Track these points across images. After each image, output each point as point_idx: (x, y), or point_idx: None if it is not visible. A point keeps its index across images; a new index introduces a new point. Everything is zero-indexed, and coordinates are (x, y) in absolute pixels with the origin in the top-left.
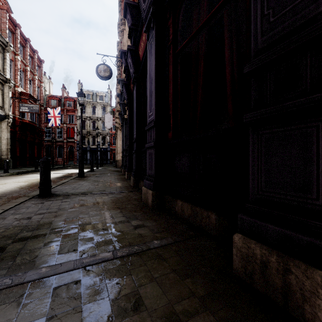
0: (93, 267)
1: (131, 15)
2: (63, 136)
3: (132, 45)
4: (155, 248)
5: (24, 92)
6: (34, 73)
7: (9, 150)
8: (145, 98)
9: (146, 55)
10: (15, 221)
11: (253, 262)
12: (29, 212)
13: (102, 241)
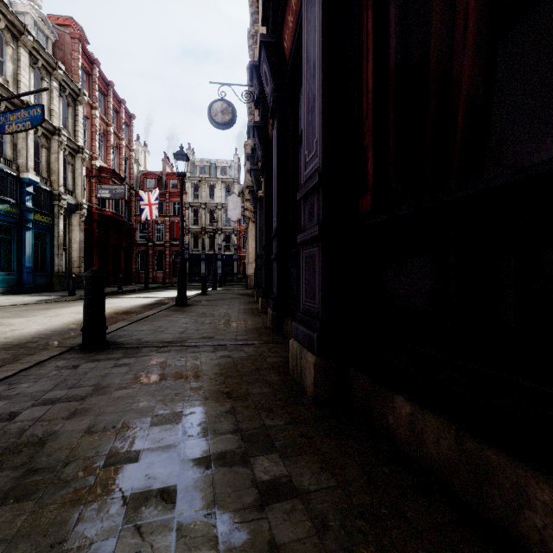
0: None
1: None
2: (164, 237)
3: (270, 34)
4: None
5: (105, 168)
6: (120, 136)
7: (82, 260)
8: (297, 141)
9: (298, 35)
10: None
11: None
12: (29, 393)
13: None
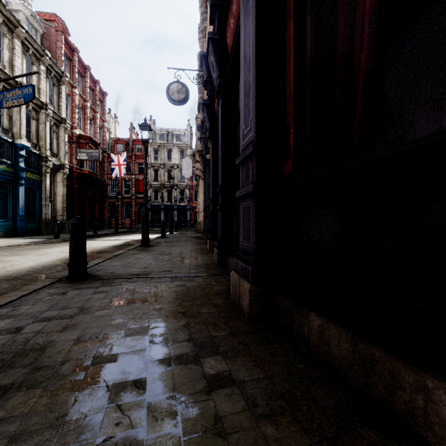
0: None
1: None
2: (131, 191)
3: (216, 31)
4: None
5: (83, 135)
6: (95, 110)
7: (65, 209)
8: (237, 116)
9: (238, 34)
10: None
11: None
12: (30, 313)
13: (117, 439)
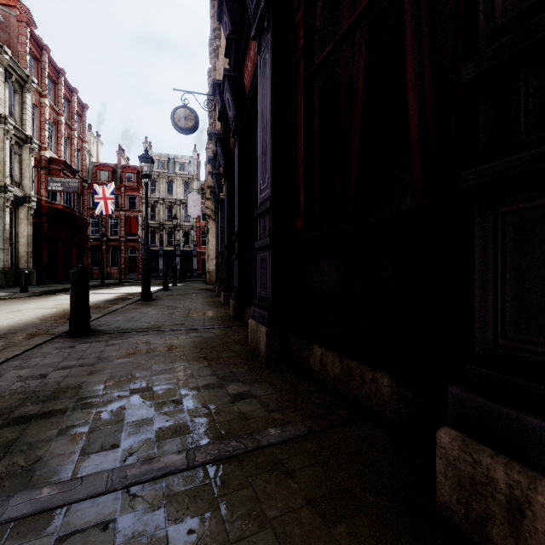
0: (145, 488)
1: (229, 16)
2: (119, 231)
3: (232, 68)
4: (270, 446)
5: (55, 159)
6: (72, 126)
7: (30, 255)
8: (255, 162)
9: (256, 82)
10: (17, 382)
11: (487, 497)
12: (46, 363)
13: (170, 427)
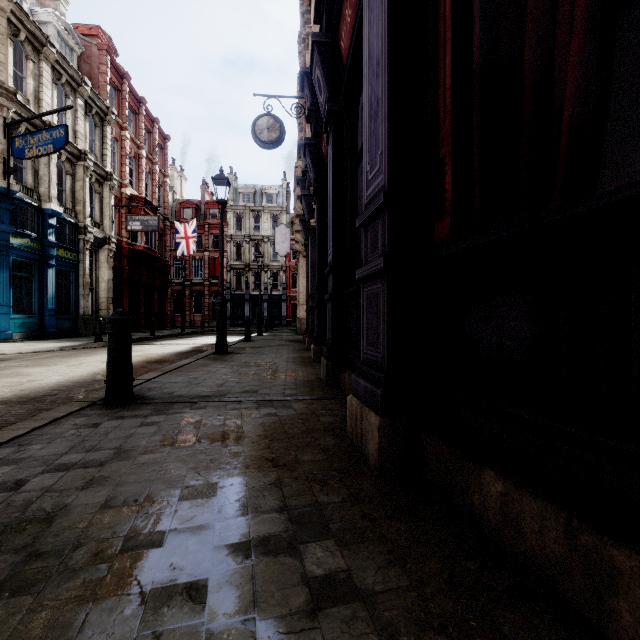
0: None
1: None
2: (203, 274)
3: (324, 32)
4: None
5: (136, 196)
6: (153, 160)
7: (110, 301)
8: (356, 158)
9: (357, 30)
10: None
11: None
12: (41, 456)
13: None
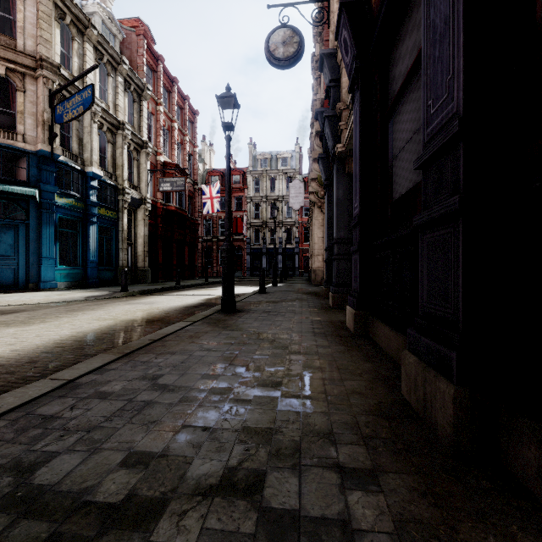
0: None
1: None
2: None
3: None
4: None
5: (169, 163)
6: (184, 132)
7: (146, 254)
8: None
9: None
10: None
11: None
12: None
13: None
